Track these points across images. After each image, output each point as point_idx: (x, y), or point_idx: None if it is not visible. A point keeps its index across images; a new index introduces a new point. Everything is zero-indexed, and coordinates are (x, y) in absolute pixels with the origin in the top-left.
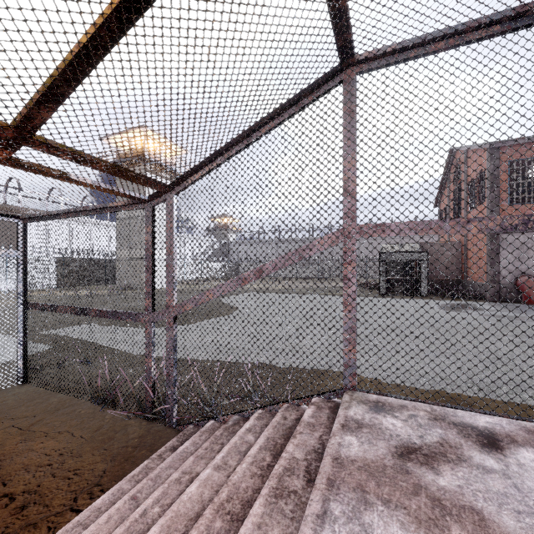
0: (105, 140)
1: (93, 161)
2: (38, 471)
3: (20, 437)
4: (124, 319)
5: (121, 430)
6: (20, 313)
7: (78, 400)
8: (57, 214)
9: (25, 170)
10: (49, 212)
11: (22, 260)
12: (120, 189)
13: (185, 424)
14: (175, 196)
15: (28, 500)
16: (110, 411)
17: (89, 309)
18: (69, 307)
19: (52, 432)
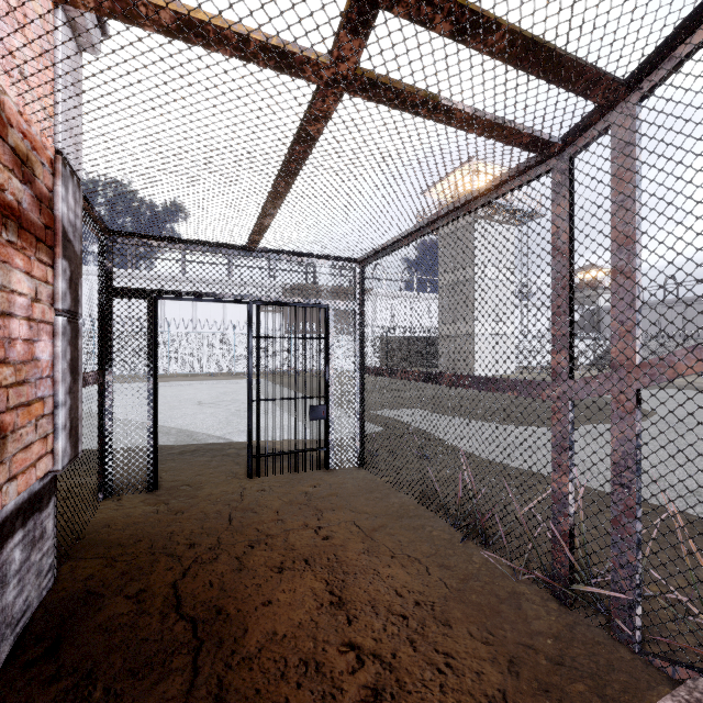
0: (426, 194)
1: (491, 22)
2: (389, 621)
3: (362, 544)
4: (503, 392)
5: (508, 601)
6: (357, 379)
7: (425, 512)
8: (396, 241)
9: (376, 101)
10: (388, 241)
11: (358, 314)
12: (514, 124)
13: (679, 663)
14: (638, 106)
15: (382, 681)
16: (476, 549)
17: (440, 373)
18: (412, 371)
19: (399, 553)
